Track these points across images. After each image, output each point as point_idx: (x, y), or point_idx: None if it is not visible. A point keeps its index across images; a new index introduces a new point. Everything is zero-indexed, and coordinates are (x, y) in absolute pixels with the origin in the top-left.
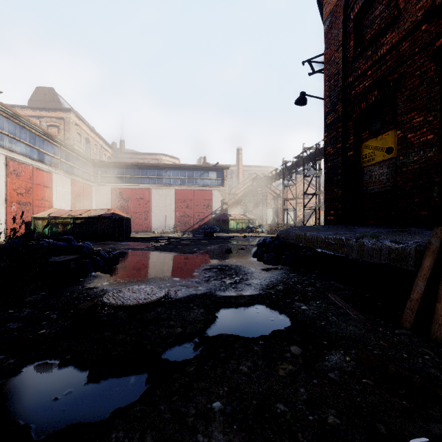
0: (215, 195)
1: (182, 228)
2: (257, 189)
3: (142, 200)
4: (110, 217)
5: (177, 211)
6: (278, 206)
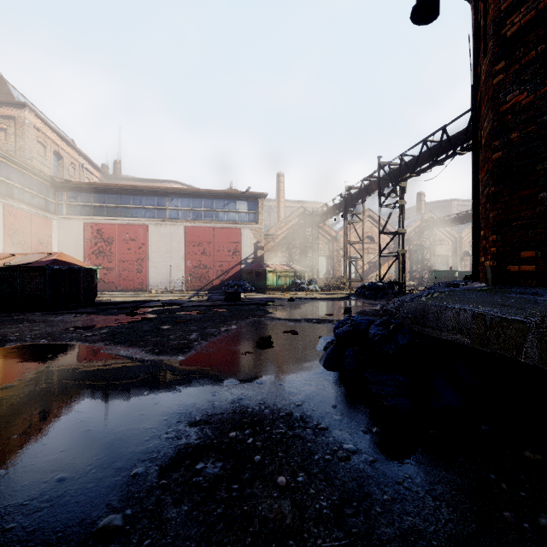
0: (245, 235)
1: (196, 284)
2: (306, 229)
3: (134, 242)
4: (45, 267)
5: (189, 259)
6: (334, 253)
